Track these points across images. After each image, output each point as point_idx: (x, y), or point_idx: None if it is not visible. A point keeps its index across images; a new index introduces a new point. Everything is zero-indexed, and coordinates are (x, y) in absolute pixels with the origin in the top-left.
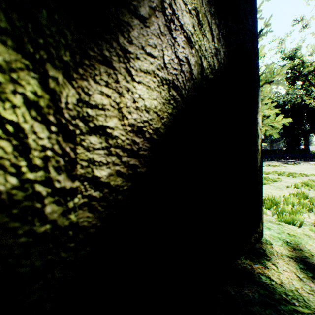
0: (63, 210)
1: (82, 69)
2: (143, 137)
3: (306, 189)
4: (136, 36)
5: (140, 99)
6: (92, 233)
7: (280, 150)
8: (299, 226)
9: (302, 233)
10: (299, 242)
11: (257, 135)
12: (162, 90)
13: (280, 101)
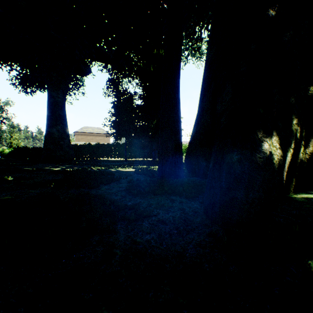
0: (304, 160)
1: (305, 148)
2: (310, 153)
3: None
4: (309, 143)
5: (309, 149)
6: (305, 162)
7: None
8: None
9: None
10: None
11: None
12: (312, 147)
13: None
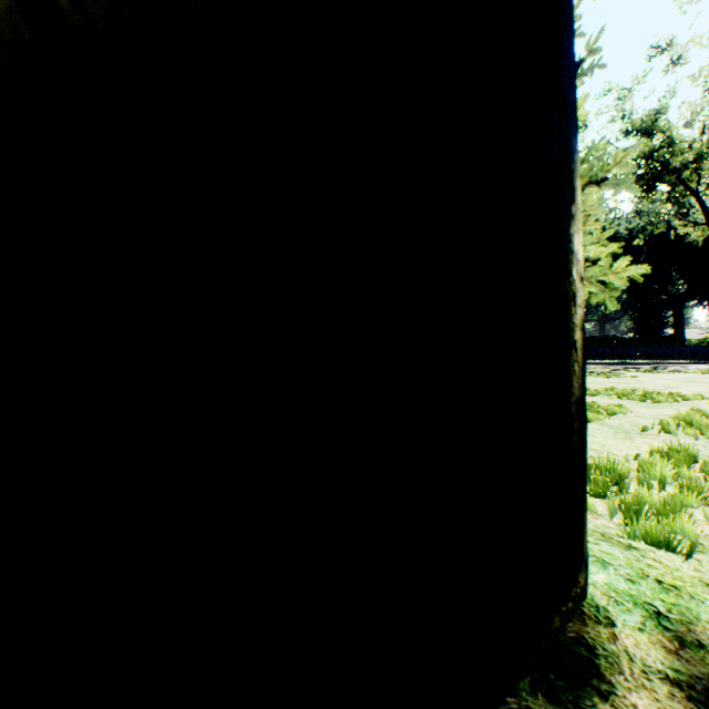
0: None
1: None
2: None
3: (690, 436)
4: None
5: None
6: None
7: (621, 339)
8: (686, 554)
9: (698, 577)
10: (693, 616)
11: (571, 292)
12: None
13: (622, 228)
